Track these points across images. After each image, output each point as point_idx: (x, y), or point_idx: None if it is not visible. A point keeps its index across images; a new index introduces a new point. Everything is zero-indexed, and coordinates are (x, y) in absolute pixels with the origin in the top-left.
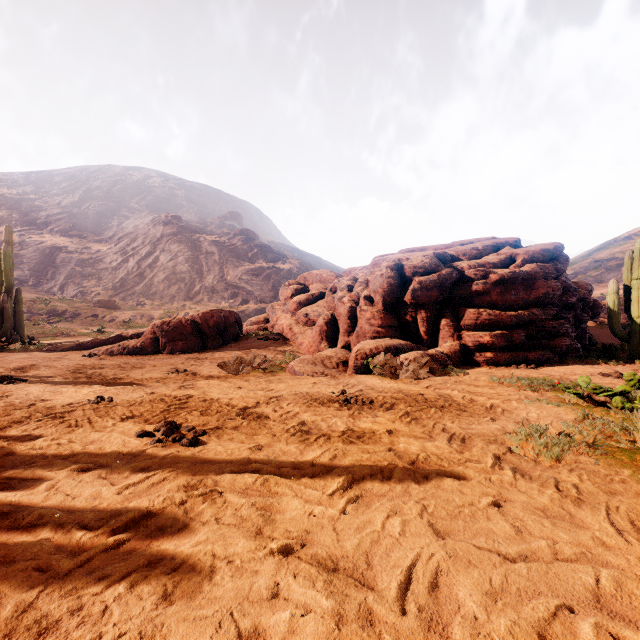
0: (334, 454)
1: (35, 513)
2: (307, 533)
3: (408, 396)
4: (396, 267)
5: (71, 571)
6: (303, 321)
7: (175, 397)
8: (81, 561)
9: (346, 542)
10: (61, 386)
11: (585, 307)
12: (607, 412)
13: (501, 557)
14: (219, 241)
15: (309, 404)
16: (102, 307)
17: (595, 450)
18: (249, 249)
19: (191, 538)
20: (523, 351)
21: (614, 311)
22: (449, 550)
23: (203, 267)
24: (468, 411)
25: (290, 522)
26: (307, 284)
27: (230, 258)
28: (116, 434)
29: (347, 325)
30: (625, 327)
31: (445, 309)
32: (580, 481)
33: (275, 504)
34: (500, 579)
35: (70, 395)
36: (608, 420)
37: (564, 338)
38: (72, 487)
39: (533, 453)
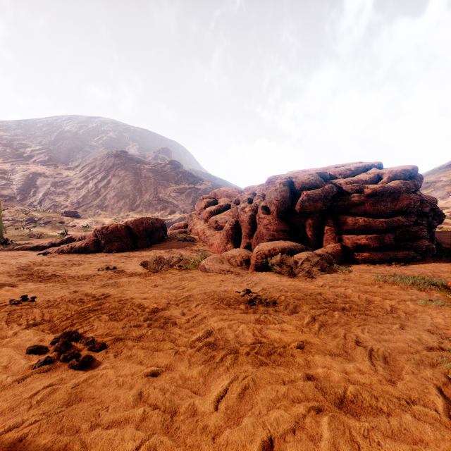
0: (243, 385)
1: None
2: None
3: (307, 295)
4: (287, 183)
5: None
6: (213, 226)
7: (93, 297)
8: None
9: None
10: None
11: (434, 215)
12: None
13: None
14: (154, 169)
15: (216, 305)
16: (67, 216)
17: None
18: (176, 174)
19: None
20: (392, 251)
21: None
22: None
23: (142, 187)
24: (371, 315)
25: None
26: (217, 198)
27: (162, 181)
28: (5, 350)
29: (248, 230)
30: None
31: (327, 217)
32: None
33: None
34: None
35: None
36: None
37: (424, 240)
38: None
39: None
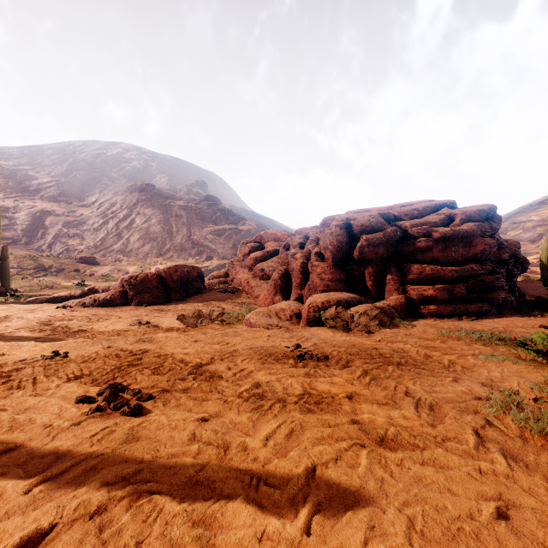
0: (291, 428)
1: None
2: None
3: (362, 351)
4: (345, 226)
5: None
6: (259, 275)
7: (130, 352)
8: None
9: None
10: (23, 339)
11: (515, 263)
12: None
13: None
14: (187, 206)
15: (264, 360)
16: (84, 263)
17: None
18: (213, 213)
19: None
20: (463, 304)
21: (547, 266)
22: None
23: (173, 228)
24: (426, 369)
25: None
26: (263, 242)
27: (196, 220)
28: (54, 400)
29: (299, 279)
30: None
31: (390, 264)
32: None
33: (217, 515)
34: None
35: (27, 349)
36: None
37: (500, 291)
38: None
39: (515, 427)
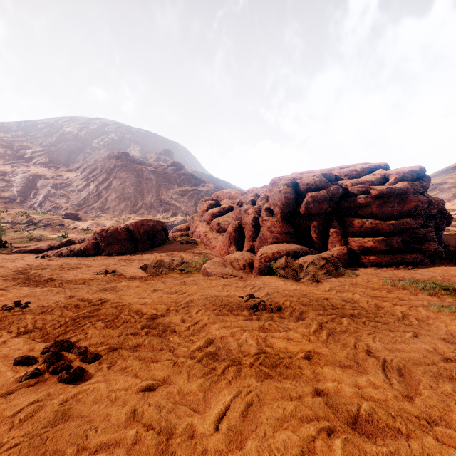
0: (246, 402)
1: None
2: None
3: (313, 301)
4: (292, 184)
5: None
6: (216, 229)
7: (90, 302)
8: None
9: None
10: None
11: (442, 217)
12: None
13: None
14: (156, 170)
15: (218, 311)
16: (68, 218)
17: None
18: (178, 176)
19: None
20: (400, 254)
21: None
22: None
23: (144, 189)
24: (381, 322)
25: None
26: (219, 200)
27: (164, 183)
28: None
29: (251, 232)
30: None
31: (333, 219)
32: None
33: None
34: None
35: None
36: None
37: (432, 243)
38: None
39: None
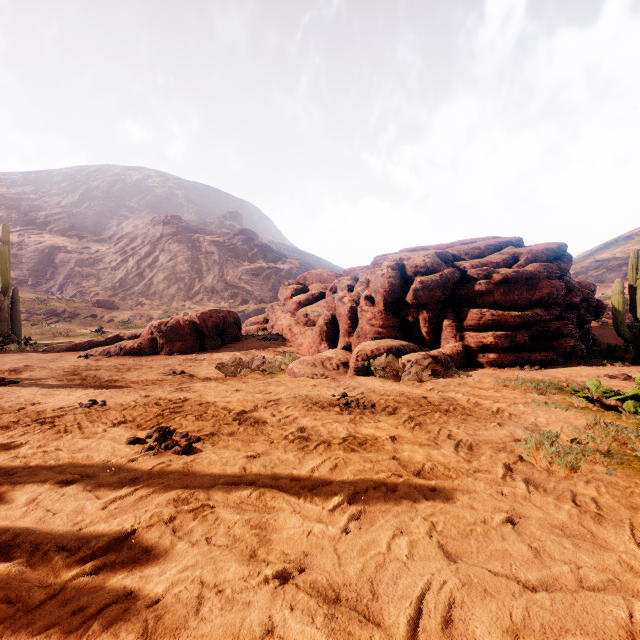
0: (335, 463)
1: (10, 532)
2: (306, 556)
3: (411, 399)
4: (397, 267)
5: (42, 602)
6: (303, 321)
7: (170, 400)
8: (55, 590)
9: (348, 567)
10: (54, 388)
11: (589, 307)
12: (618, 417)
13: (520, 585)
14: (219, 241)
15: (309, 408)
16: (101, 307)
17: (611, 459)
18: (249, 249)
19: (178, 561)
20: (527, 352)
21: (619, 311)
22: (462, 577)
23: (203, 267)
24: (474, 415)
25: (287, 543)
26: (307, 284)
27: (230, 258)
28: (106, 441)
29: (347, 325)
30: (628, 327)
31: (447, 309)
32: (599, 494)
33: (271, 521)
34: (521, 613)
35: (62, 398)
36: (621, 426)
37: (568, 339)
38: (54, 501)
39: (545, 462)
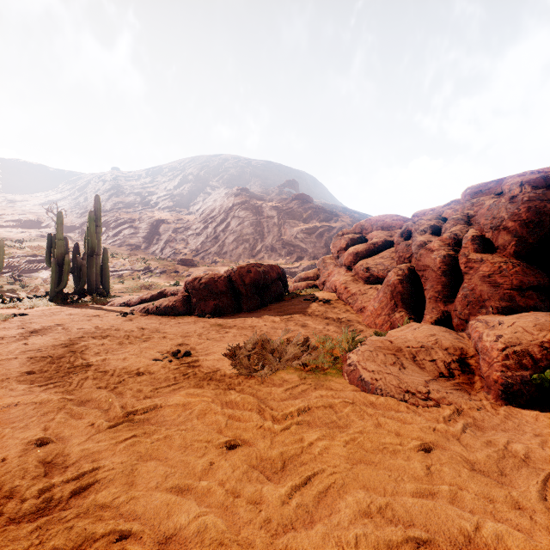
0: None
1: None
2: None
3: None
4: (544, 181)
5: None
6: (362, 277)
7: (44, 487)
8: None
9: None
10: None
11: None
12: None
13: None
14: (278, 206)
15: None
16: (183, 264)
17: None
18: (304, 211)
19: None
20: None
21: None
22: None
23: (264, 229)
24: None
25: None
26: (364, 233)
27: (287, 220)
28: None
29: (441, 285)
30: None
31: None
32: None
33: None
34: None
35: None
36: None
37: None
38: None
39: None
